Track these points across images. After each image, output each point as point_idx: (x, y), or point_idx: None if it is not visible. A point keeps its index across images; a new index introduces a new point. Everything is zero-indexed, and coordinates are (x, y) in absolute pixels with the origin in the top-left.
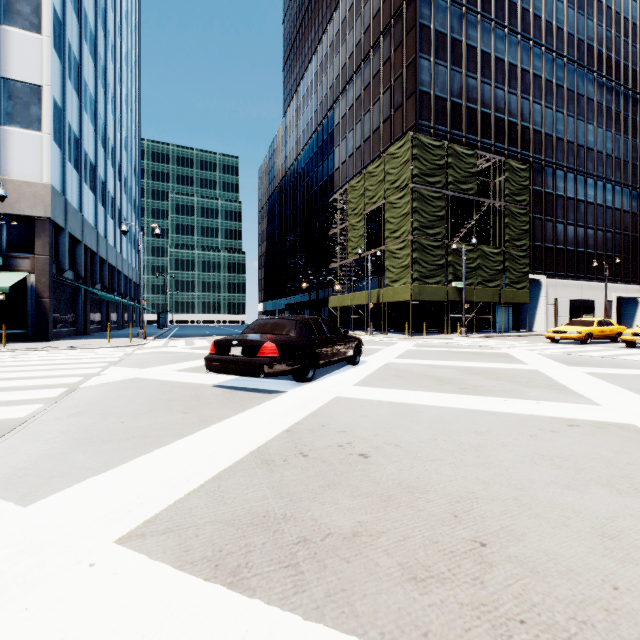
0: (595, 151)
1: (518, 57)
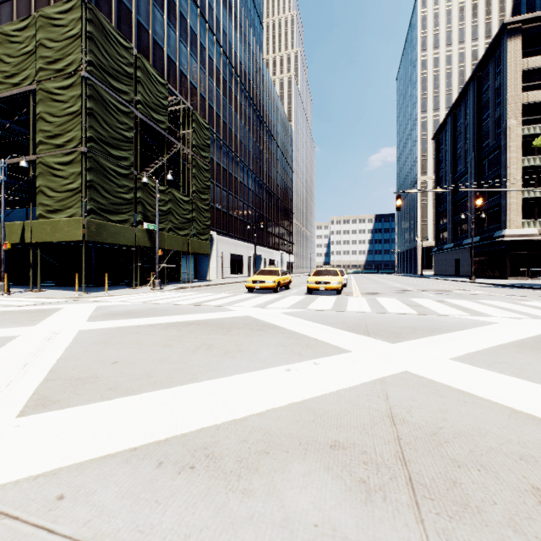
0: (243, 144)
1: (198, 28)
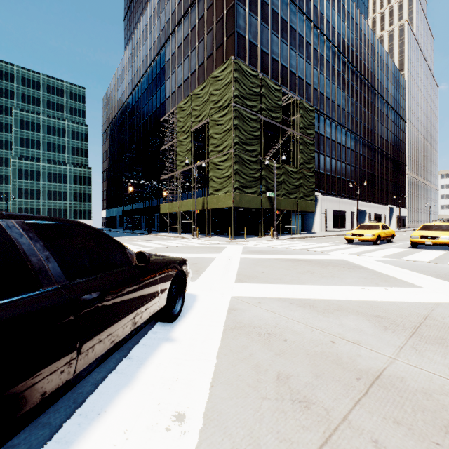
0: (346, 111)
1: (304, 31)
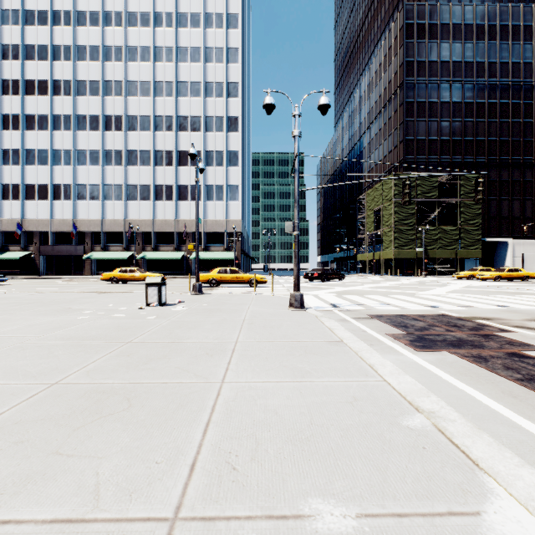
0: None
1: (485, 96)
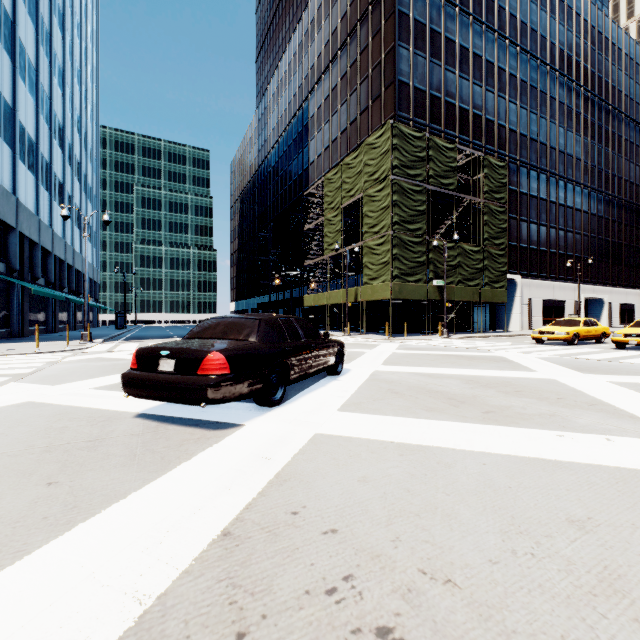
0: (566, 154)
1: (495, 55)
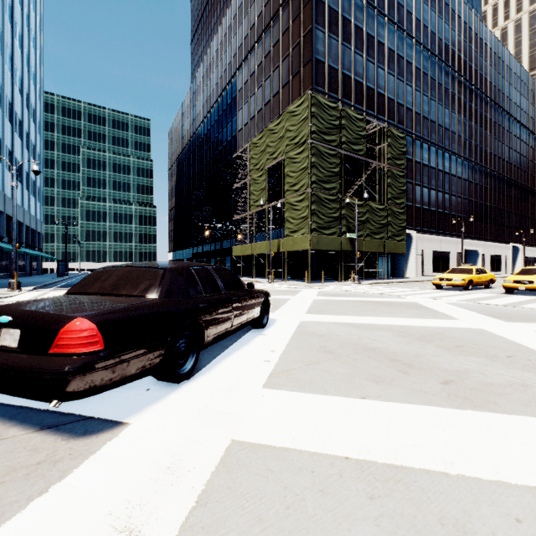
0: (450, 131)
1: (395, 44)
